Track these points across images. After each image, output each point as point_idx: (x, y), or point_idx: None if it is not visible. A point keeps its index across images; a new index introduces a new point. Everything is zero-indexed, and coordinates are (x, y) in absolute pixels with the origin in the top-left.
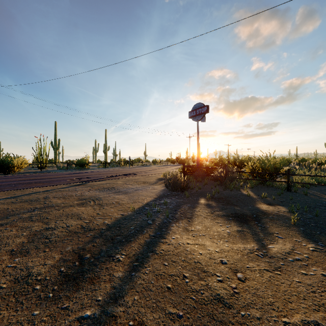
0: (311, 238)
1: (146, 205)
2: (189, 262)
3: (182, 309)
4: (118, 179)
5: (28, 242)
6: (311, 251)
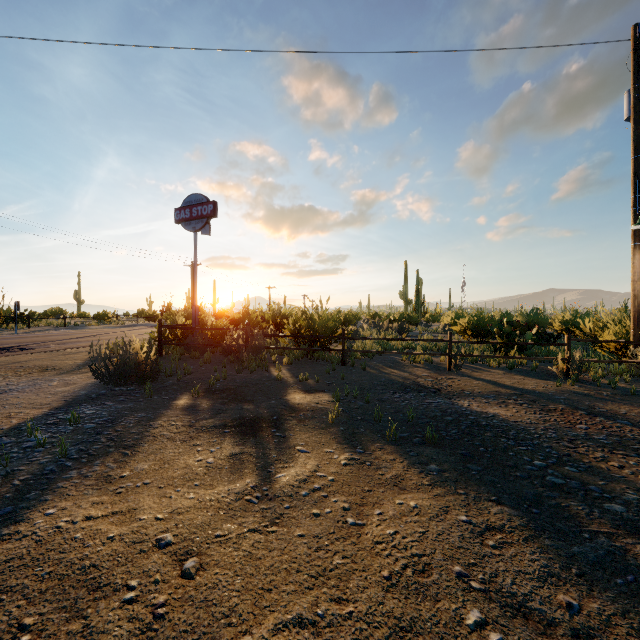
0: (350, 442)
1: (9, 432)
2: (64, 573)
3: None
4: None
5: None
6: (343, 467)
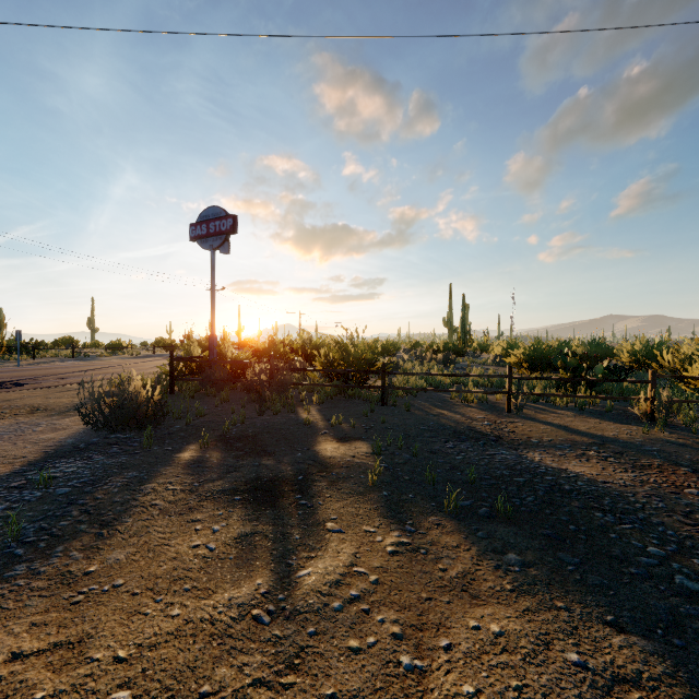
0: (397, 514)
1: None
2: None
3: None
4: None
5: None
6: (389, 557)
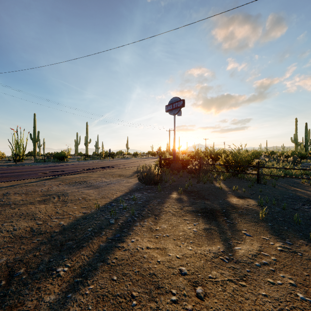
0: (279, 234)
1: (114, 201)
2: (143, 274)
3: None
4: (95, 172)
5: None
6: (279, 252)
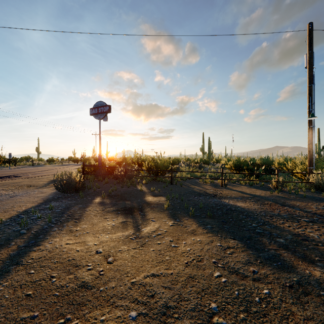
0: (174, 217)
1: (23, 213)
2: (62, 261)
3: (39, 310)
4: None
5: None
6: (170, 226)
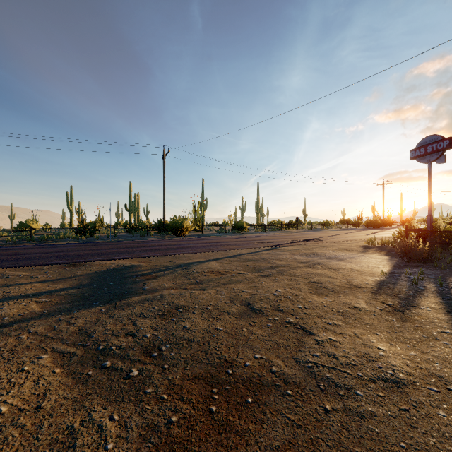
0: None
1: (392, 273)
2: None
3: None
4: (305, 244)
5: (313, 289)
6: None
